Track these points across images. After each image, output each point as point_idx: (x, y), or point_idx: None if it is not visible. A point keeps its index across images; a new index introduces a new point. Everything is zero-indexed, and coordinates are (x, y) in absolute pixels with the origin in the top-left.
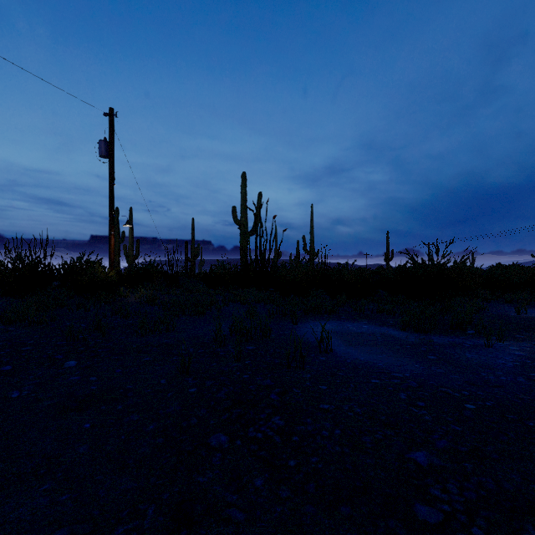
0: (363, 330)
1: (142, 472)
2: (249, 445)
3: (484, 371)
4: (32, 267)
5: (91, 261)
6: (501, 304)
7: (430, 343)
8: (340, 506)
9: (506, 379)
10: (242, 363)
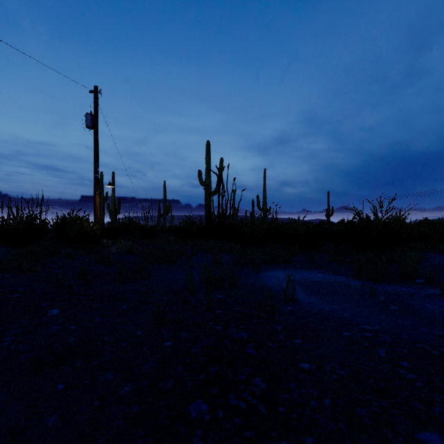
0: (319, 279)
1: None
2: (232, 419)
3: None
4: (28, 221)
5: (79, 216)
6: (436, 254)
7: (386, 292)
8: None
9: None
10: (213, 312)
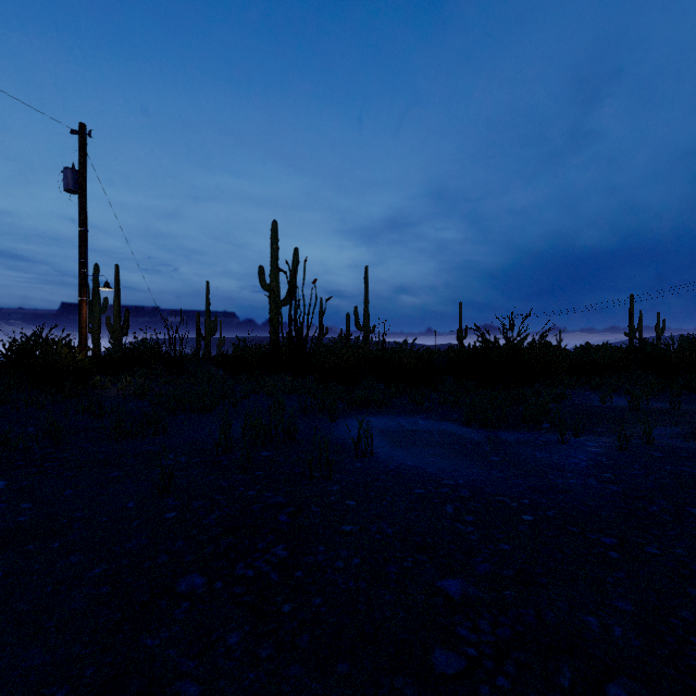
0: (418, 427)
1: (64, 639)
2: (232, 588)
3: (552, 473)
4: None
5: (53, 338)
6: (586, 392)
7: (496, 440)
8: (338, 662)
9: (575, 483)
10: (250, 474)
